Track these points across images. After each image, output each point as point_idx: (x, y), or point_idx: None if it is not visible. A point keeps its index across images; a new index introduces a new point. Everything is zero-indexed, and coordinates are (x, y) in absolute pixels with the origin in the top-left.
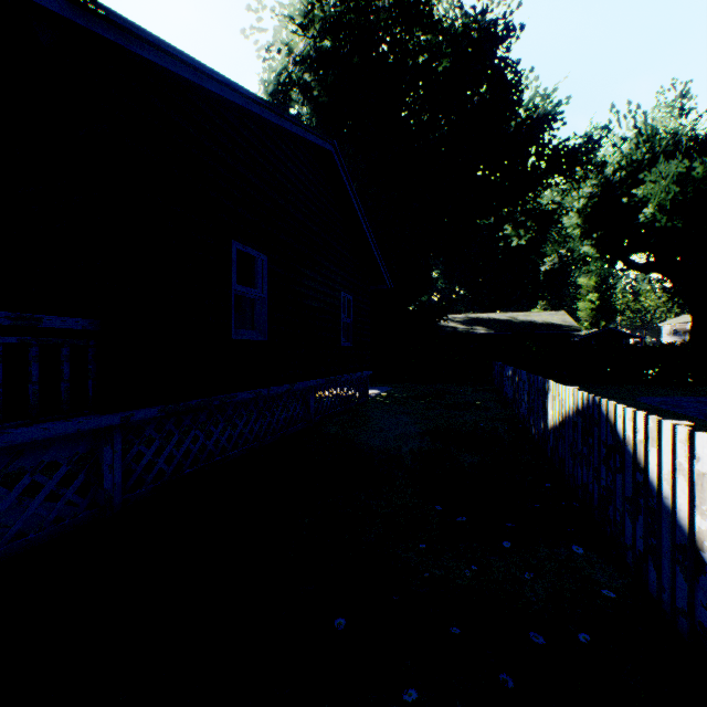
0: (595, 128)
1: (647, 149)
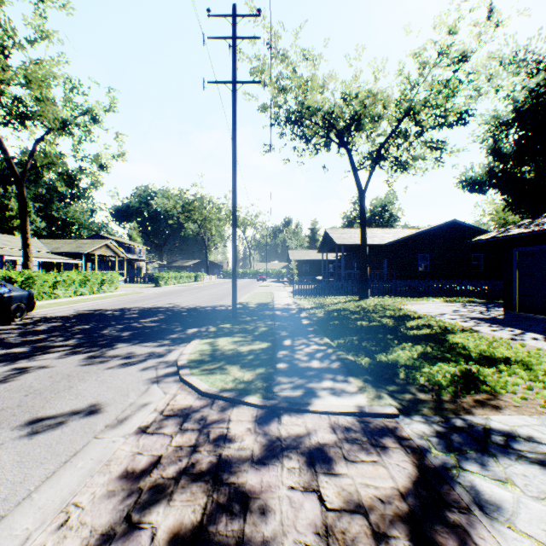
0: None
1: None
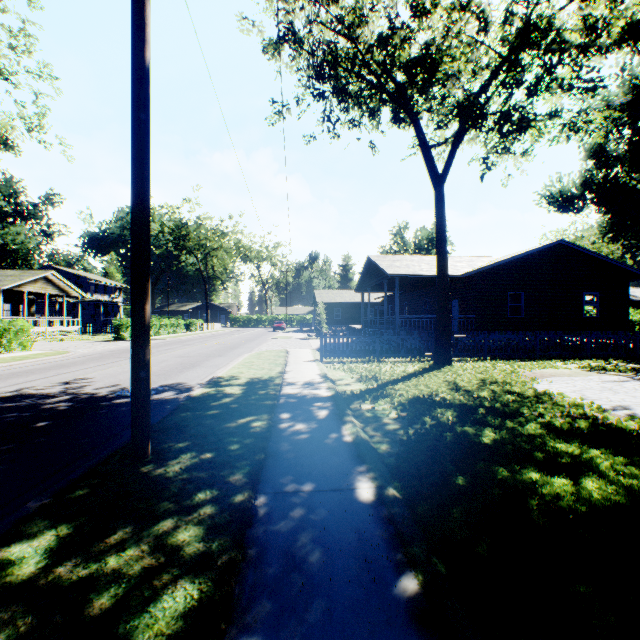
0: None
1: None
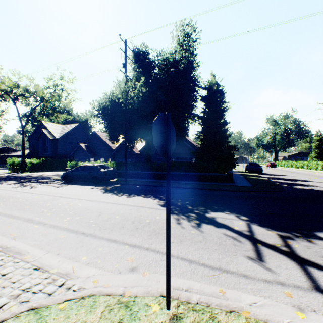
0: None
1: None
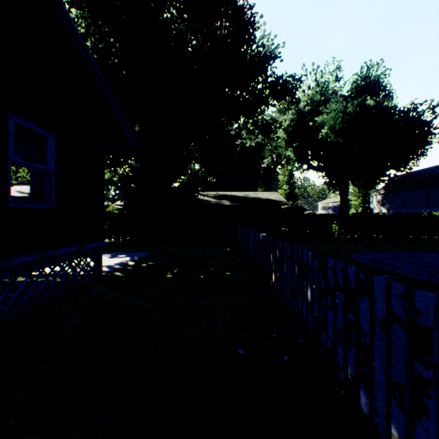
0: (293, 80)
1: (322, 95)
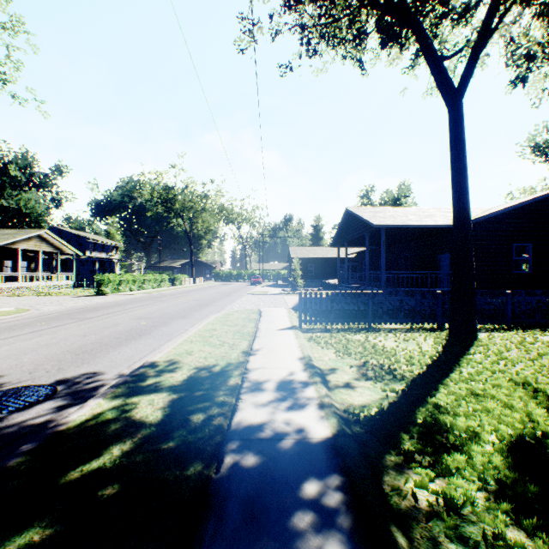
0: None
1: None
